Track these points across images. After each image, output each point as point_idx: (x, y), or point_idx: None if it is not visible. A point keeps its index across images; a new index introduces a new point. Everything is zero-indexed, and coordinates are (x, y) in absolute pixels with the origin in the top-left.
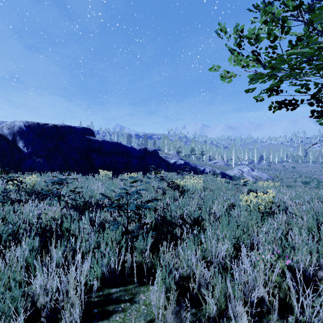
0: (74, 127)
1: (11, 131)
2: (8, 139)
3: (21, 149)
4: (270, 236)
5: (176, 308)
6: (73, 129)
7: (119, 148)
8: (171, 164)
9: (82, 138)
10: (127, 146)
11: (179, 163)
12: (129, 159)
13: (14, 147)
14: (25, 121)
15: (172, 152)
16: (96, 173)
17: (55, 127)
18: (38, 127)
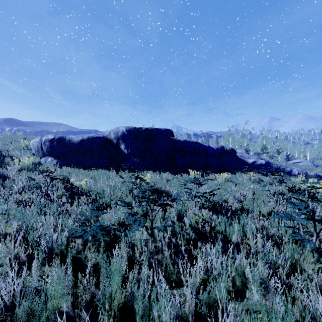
0: (160, 129)
1: (116, 136)
2: (113, 142)
3: (123, 150)
4: None
5: None
6: (159, 131)
7: (199, 148)
8: (249, 164)
9: (167, 139)
10: (205, 145)
11: (260, 163)
12: (207, 159)
13: (117, 149)
14: (126, 127)
15: (240, 150)
16: (181, 172)
17: (147, 130)
18: (135, 131)
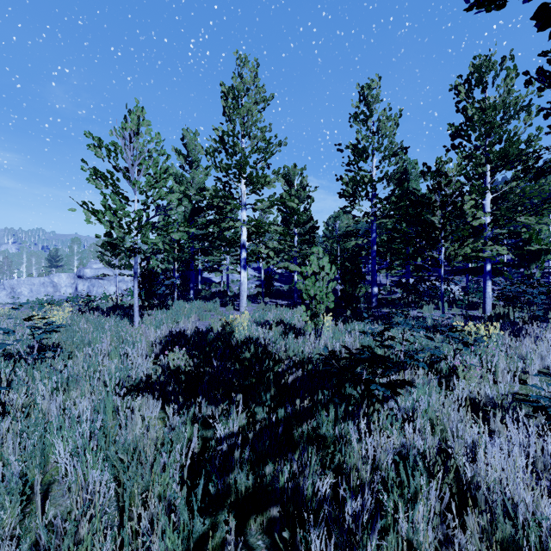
0: None
1: None
2: None
3: None
4: (106, 330)
5: (142, 349)
6: None
7: None
8: None
9: None
10: None
11: None
12: None
13: None
14: None
15: None
16: None
17: None
18: None
